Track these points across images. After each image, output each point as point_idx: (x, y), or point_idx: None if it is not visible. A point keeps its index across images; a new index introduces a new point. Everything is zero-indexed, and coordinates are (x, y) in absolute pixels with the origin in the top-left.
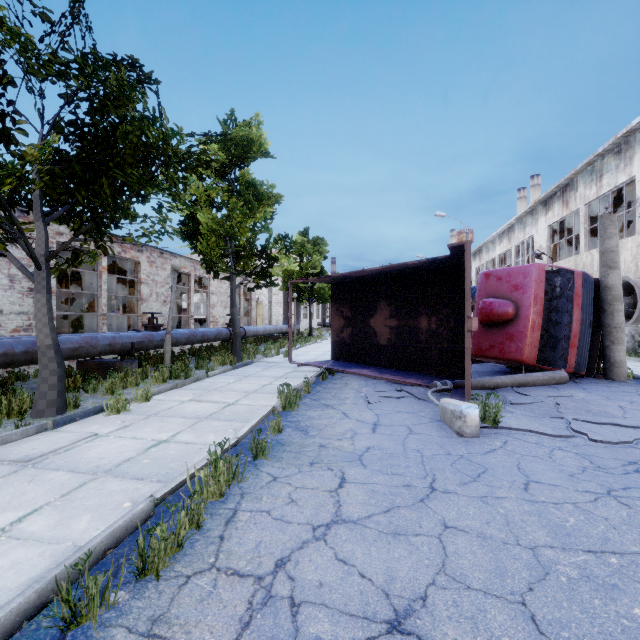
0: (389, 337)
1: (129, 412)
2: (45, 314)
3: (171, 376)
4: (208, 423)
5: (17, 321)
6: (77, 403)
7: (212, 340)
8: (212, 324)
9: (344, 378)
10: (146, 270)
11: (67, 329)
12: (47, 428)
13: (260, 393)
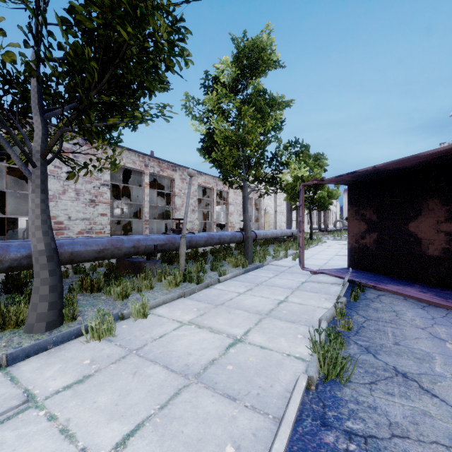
0: (445, 246)
1: (114, 338)
2: (38, 216)
3: (185, 279)
4: (195, 399)
5: (81, 225)
6: (75, 314)
7: (227, 242)
8: (230, 228)
9: (383, 299)
10: (179, 185)
11: (124, 232)
12: (1, 363)
13: (276, 318)
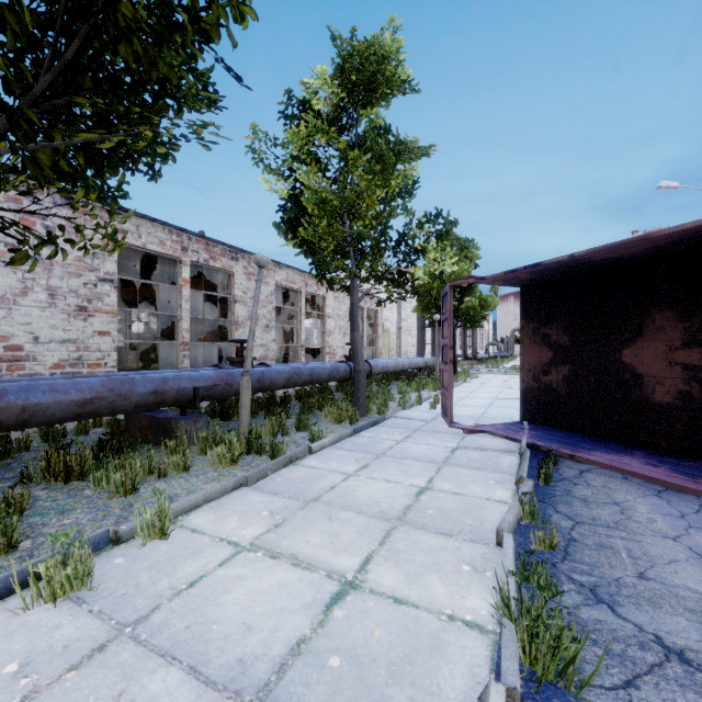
0: (683, 388)
1: (90, 592)
2: None
3: (250, 448)
4: None
5: (60, 352)
6: (14, 538)
7: (324, 380)
8: (328, 356)
9: (591, 479)
10: (242, 284)
11: (144, 363)
12: None
13: (417, 528)
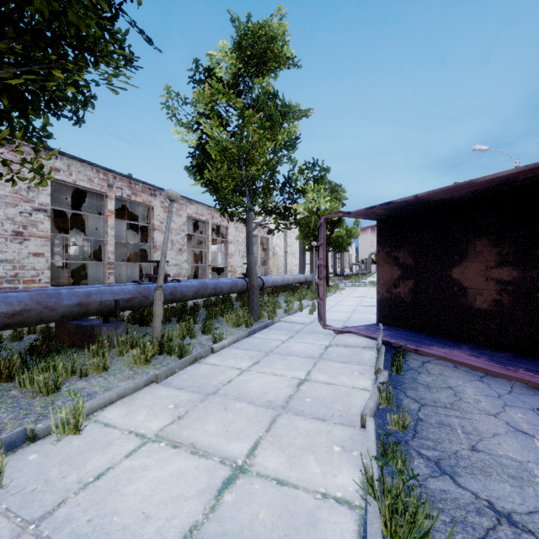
0: (496, 297)
1: (0, 491)
2: None
3: (162, 349)
4: None
5: None
6: None
7: (226, 293)
8: (230, 273)
9: (431, 369)
10: (160, 216)
11: (75, 279)
12: None
13: (297, 415)
